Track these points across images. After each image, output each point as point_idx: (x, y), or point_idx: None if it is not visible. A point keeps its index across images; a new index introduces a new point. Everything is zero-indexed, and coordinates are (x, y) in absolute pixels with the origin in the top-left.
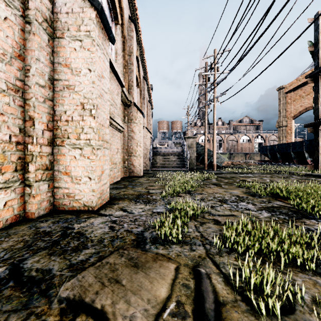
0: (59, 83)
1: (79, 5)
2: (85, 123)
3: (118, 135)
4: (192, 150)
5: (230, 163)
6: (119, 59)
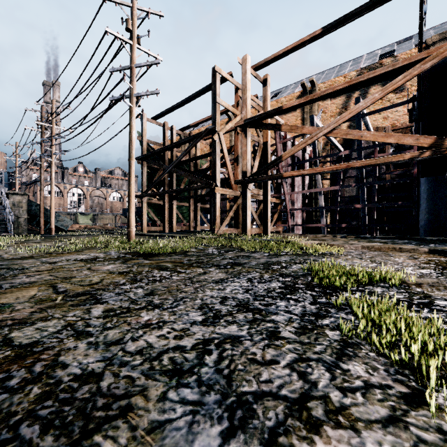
0: None
1: None
2: None
3: None
4: (20, 210)
5: (83, 227)
6: None
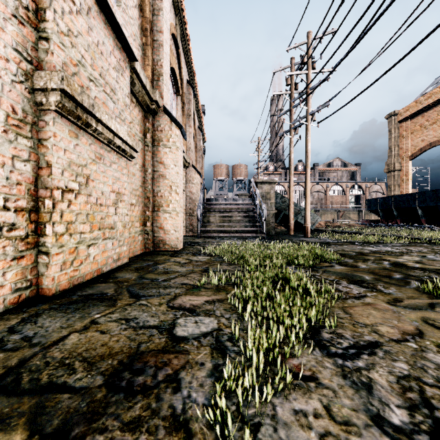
0: None
1: None
2: None
3: (121, 163)
4: (268, 203)
5: (324, 224)
6: (127, 4)
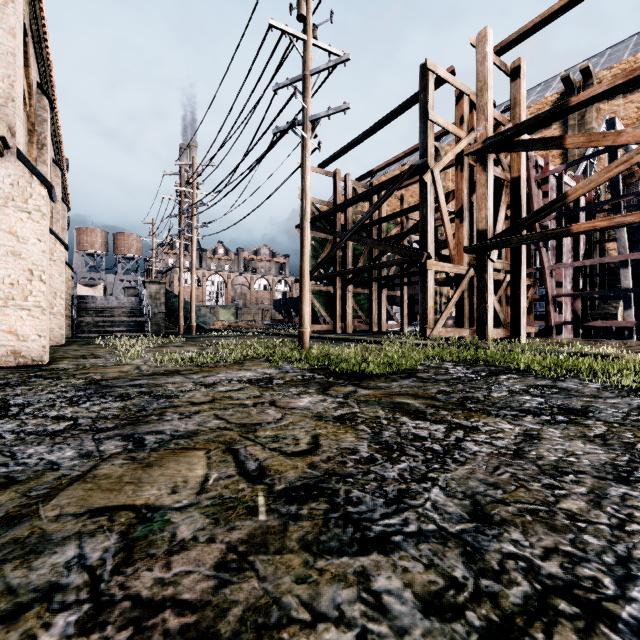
0: (2, 248)
1: (28, 181)
2: (34, 287)
3: None
4: (158, 303)
5: (227, 325)
6: None
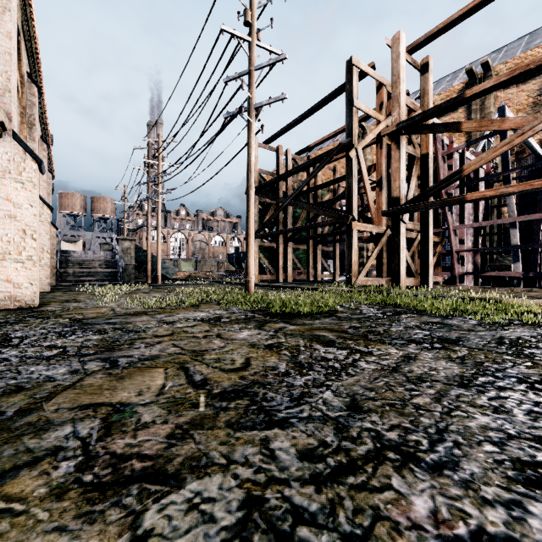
0: (0, 212)
1: (22, 157)
2: (27, 244)
3: None
4: (129, 256)
5: (187, 275)
6: None
